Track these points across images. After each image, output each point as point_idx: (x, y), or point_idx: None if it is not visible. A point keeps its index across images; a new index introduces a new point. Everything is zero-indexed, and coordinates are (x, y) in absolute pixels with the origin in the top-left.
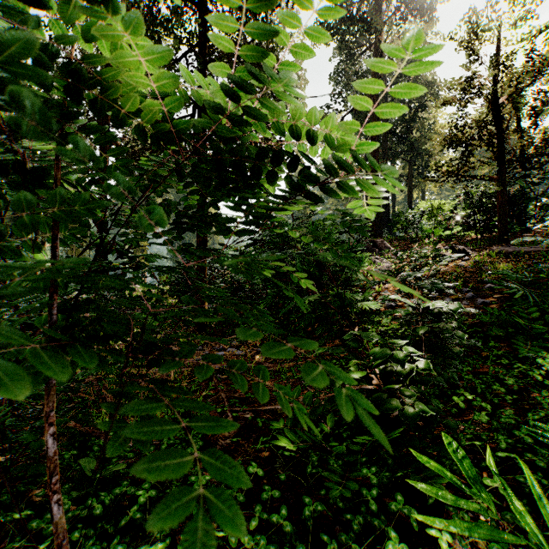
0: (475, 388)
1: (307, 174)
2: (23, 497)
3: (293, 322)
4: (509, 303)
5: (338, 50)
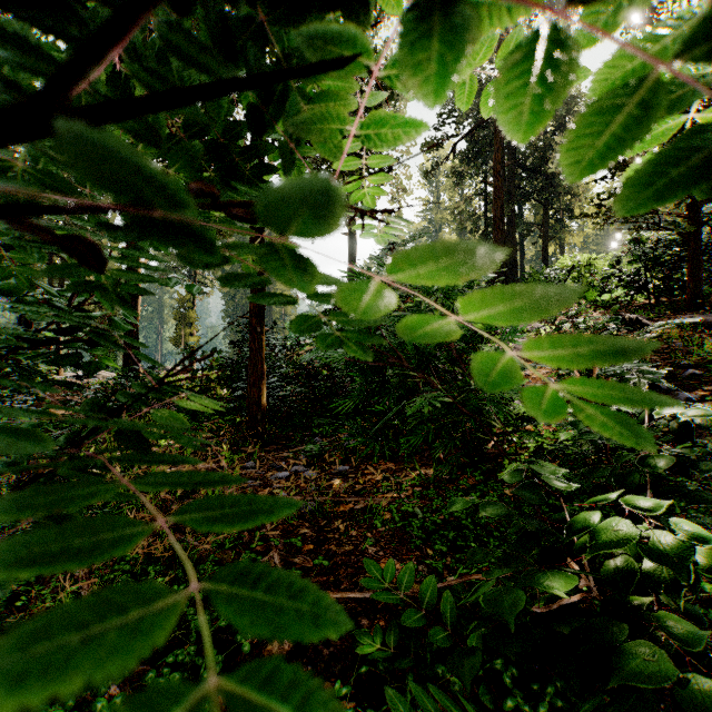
0: None
1: None
2: None
3: (391, 426)
4: None
5: None
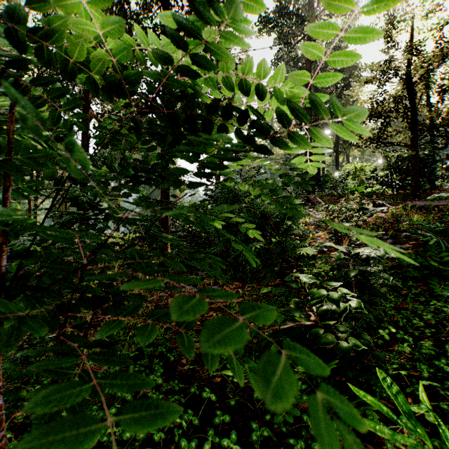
0: (397, 321)
1: (257, 126)
2: (7, 419)
3: (241, 265)
4: (423, 248)
5: (278, 40)
